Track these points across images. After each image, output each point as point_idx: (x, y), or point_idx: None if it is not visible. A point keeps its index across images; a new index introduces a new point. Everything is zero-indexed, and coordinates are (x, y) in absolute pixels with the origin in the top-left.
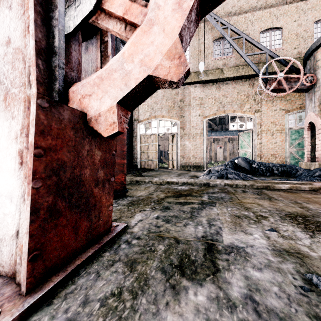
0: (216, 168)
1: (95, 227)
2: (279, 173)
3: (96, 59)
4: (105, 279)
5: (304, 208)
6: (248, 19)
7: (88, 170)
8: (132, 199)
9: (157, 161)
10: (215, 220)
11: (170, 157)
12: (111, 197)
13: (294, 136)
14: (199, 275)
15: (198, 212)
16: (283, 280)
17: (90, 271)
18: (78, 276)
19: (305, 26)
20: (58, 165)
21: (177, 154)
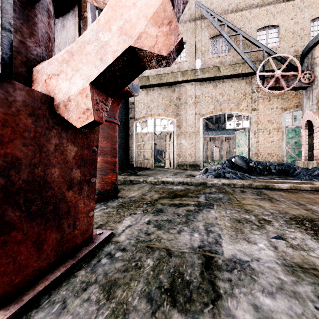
0: (213, 167)
1: (69, 238)
2: (277, 172)
3: (73, 38)
4: (71, 312)
5: (309, 211)
6: (245, 16)
7: (56, 169)
8: (123, 201)
9: (153, 160)
10: (214, 225)
11: (166, 156)
12: (91, 201)
13: (291, 134)
14: (195, 304)
15: (195, 215)
16: (303, 311)
17: (54, 299)
18: (38, 308)
19: (301, 24)
20: (6, 163)
21: (174, 152)
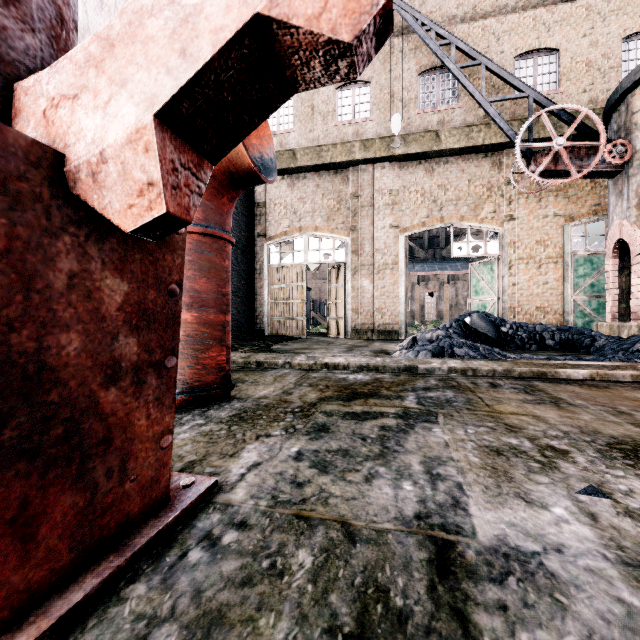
0: (428, 334)
1: (109, 504)
2: (557, 345)
3: None
4: None
5: None
6: (490, 30)
7: (73, 336)
8: (241, 407)
9: (304, 320)
10: (444, 462)
11: (331, 312)
12: (166, 412)
13: (583, 269)
14: None
15: (399, 439)
16: None
17: None
18: None
19: (604, 46)
20: None
21: (346, 306)
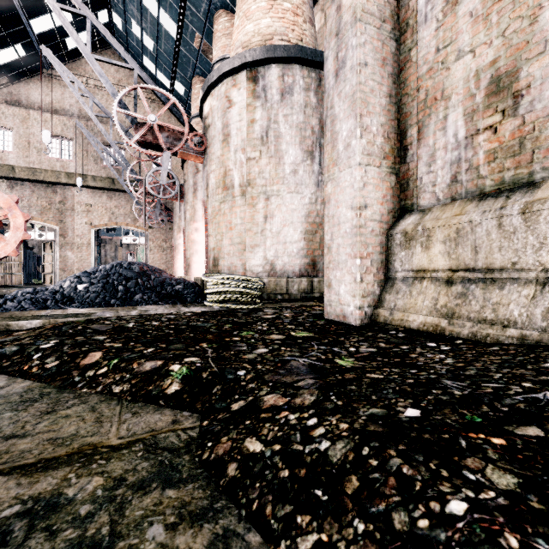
0: None
1: None
2: None
3: None
4: None
5: None
6: None
7: None
8: None
9: (22, 275)
10: None
11: (45, 270)
12: None
13: None
14: None
15: None
16: None
17: None
18: None
19: None
20: None
21: (56, 266)
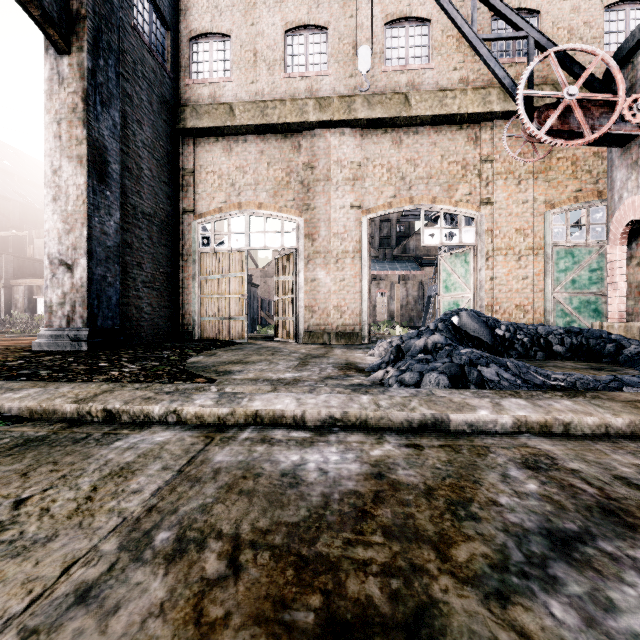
0: (419, 341)
1: None
2: (568, 353)
3: None
4: None
5: None
6: None
7: None
8: None
9: (244, 320)
10: None
11: (279, 310)
12: None
13: (564, 263)
14: None
15: None
16: None
17: None
18: None
19: (586, 13)
20: None
21: (297, 302)
